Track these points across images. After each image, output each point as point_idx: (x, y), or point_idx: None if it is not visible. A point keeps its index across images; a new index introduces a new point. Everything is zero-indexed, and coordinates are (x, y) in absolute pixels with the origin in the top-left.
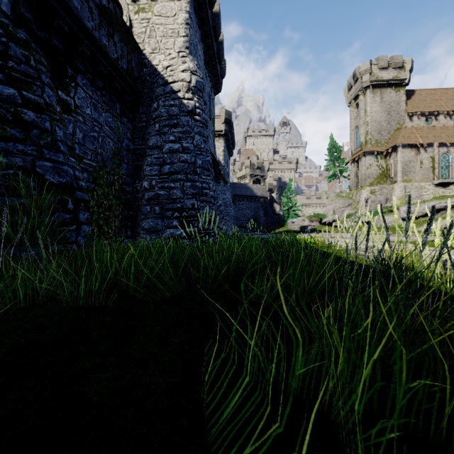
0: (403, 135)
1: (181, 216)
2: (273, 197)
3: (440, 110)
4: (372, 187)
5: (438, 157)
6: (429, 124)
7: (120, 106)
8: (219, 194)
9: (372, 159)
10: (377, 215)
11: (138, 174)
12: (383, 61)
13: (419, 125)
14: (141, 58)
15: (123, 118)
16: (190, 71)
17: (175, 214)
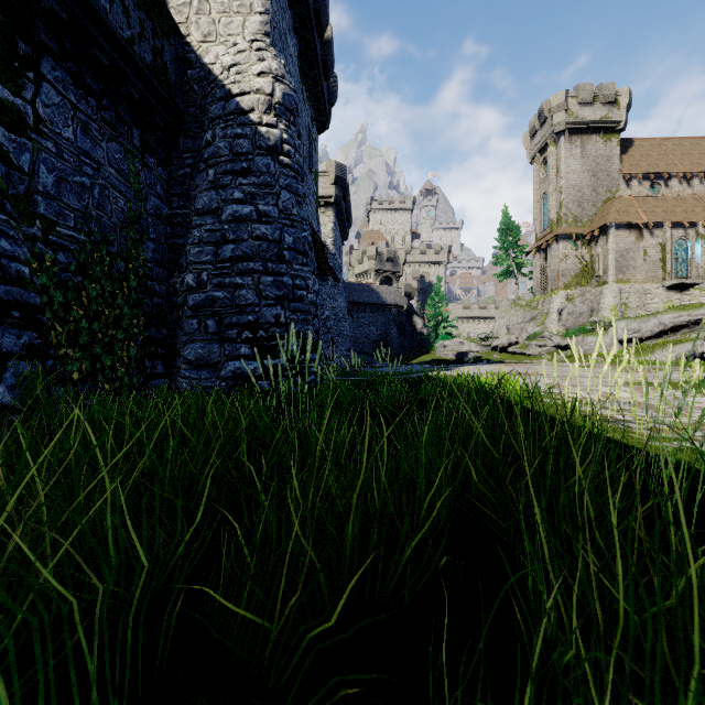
0: (618, 208)
1: (255, 337)
2: (412, 306)
3: (672, 171)
4: (568, 291)
5: (671, 244)
6: (656, 193)
7: (140, 134)
8: (326, 300)
9: (568, 247)
10: (578, 335)
11: (178, 262)
12: (586, 92)
13: (641, 193)
14: (183, 50)
15: (148, 156)
16: (272, 75)
17: (244, 334)
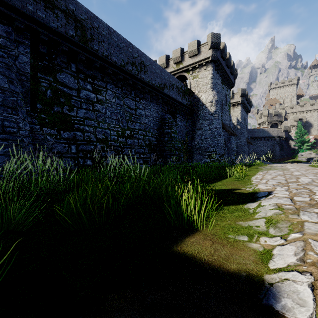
0: None
1: (208, 154)
2: (289, 136)
3: None
4: None
5: None
6: None
7: (187, 116)
8: (232, 142)
9: None
10: None
11: (193, 139)
12: None
13: None
14: (194, 96)
15: (188, 120)
16: (212, 98)
17: (206, 153)
